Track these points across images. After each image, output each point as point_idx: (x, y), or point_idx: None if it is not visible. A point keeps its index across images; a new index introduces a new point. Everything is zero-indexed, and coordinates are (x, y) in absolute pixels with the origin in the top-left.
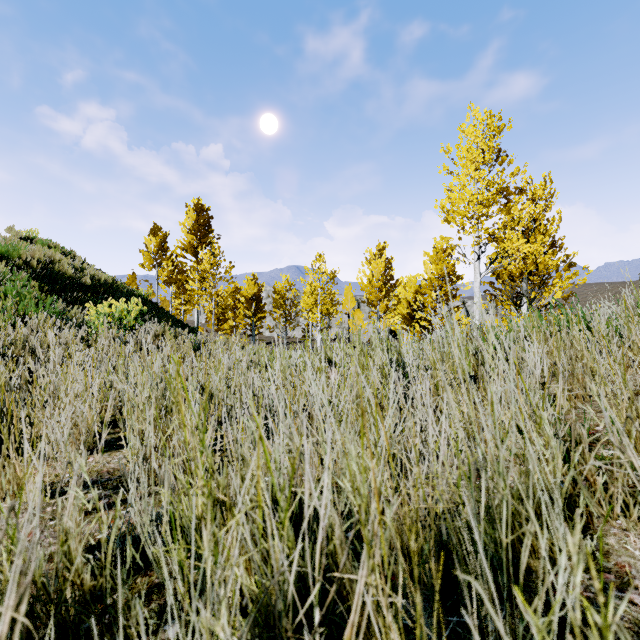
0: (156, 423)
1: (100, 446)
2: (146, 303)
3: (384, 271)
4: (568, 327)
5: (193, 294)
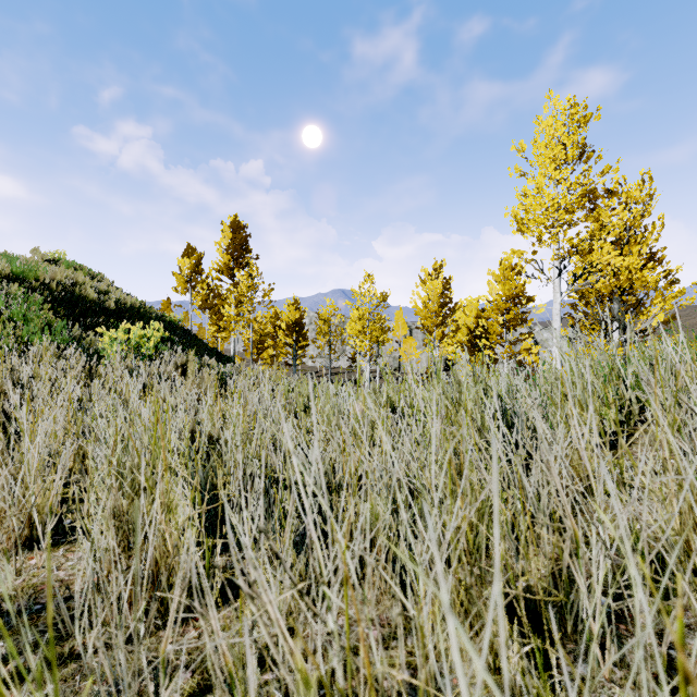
0: (115, 520)
1: (45, 542)
2: (177, 330)
3: (441, 293)
4: None
5: (229, 320)
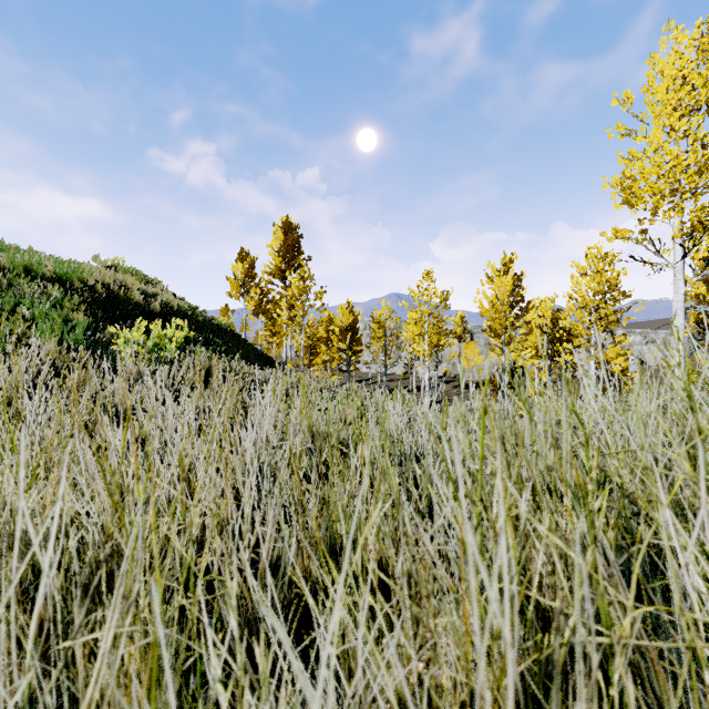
0: None
1: None
2: (225, 334)
3: (511, 291)
4: None
5: (280, 324)
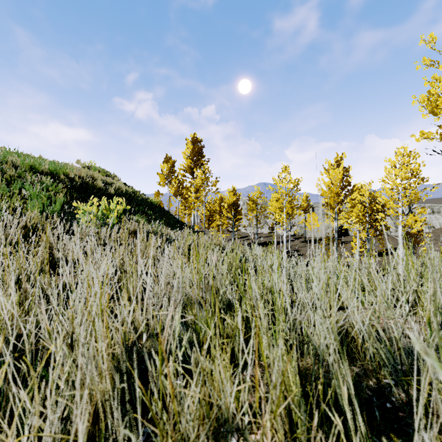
0: None
1: None
2: (155, 208)
3: (342, 178)
4: None
5: (190, 201)
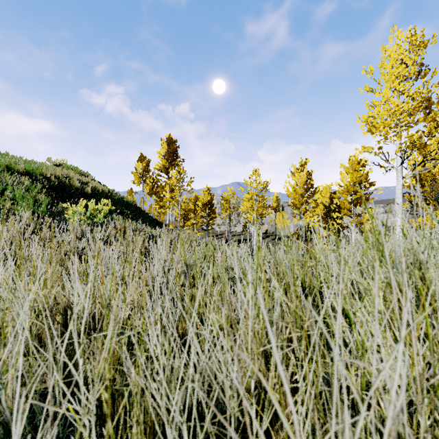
0: None
1: None
2: (131, 207)
3: (305, 181)
4: None
5: (165, 201)
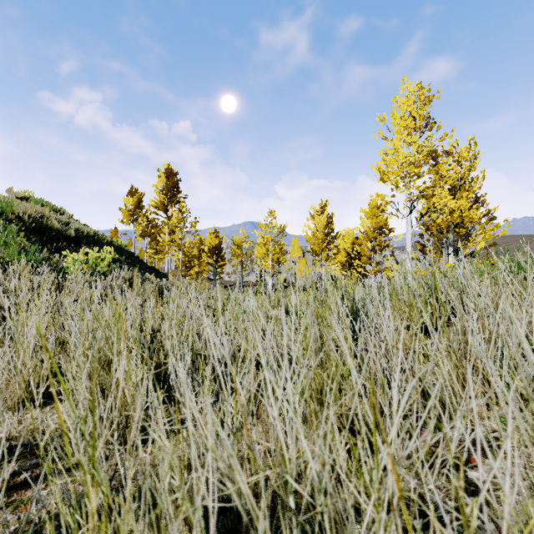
0: (91, 381)
1: (38, 401)
2: (123, 252)
3: (326, 225)
4: (517, 273)
5: (164, 245)
